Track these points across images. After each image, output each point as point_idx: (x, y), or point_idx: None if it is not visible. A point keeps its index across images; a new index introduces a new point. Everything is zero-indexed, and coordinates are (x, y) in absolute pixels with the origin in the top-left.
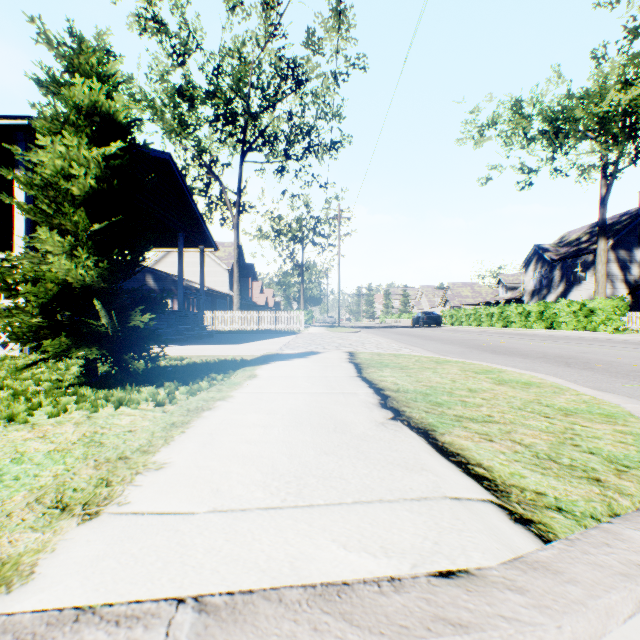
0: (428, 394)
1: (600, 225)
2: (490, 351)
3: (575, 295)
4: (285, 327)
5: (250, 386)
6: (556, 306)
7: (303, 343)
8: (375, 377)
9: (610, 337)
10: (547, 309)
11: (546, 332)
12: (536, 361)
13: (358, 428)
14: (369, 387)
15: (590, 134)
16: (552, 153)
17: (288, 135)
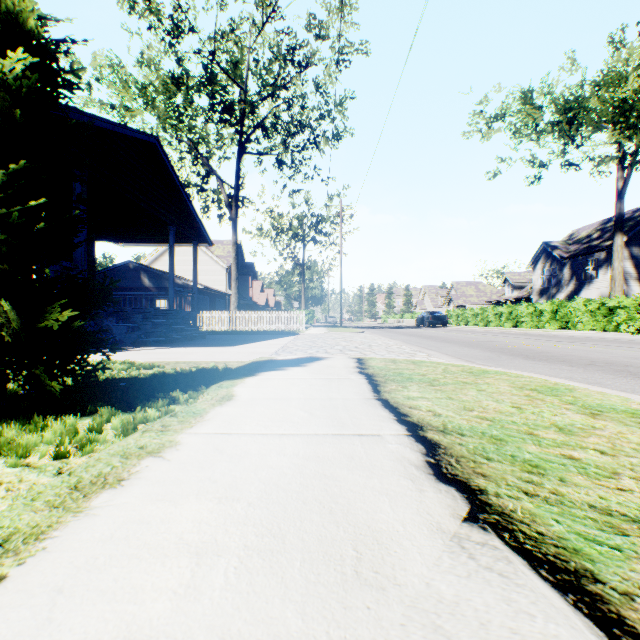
0: (499, 439)
1: (617, 220)
2: (521, 356)
3: (586, 294)
4: (285, 327)
5: (215, 419)
6: (571, 305)
7: (302, 345)
8: (401, 400)
9: (639, 338)
10: (561, 308)
11: (563, 333)
12: (590, 370)
13: (410, 563)
14: (398, 421)
15: (605, 125)
16: (564, 145)
17: (288, 126)
